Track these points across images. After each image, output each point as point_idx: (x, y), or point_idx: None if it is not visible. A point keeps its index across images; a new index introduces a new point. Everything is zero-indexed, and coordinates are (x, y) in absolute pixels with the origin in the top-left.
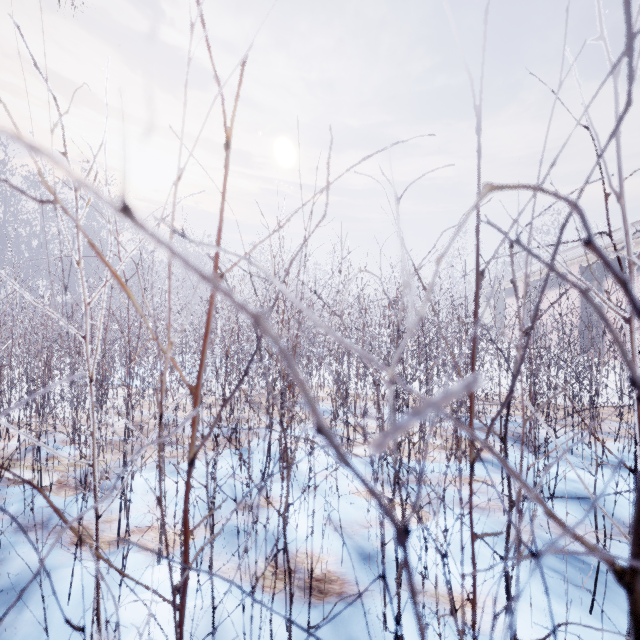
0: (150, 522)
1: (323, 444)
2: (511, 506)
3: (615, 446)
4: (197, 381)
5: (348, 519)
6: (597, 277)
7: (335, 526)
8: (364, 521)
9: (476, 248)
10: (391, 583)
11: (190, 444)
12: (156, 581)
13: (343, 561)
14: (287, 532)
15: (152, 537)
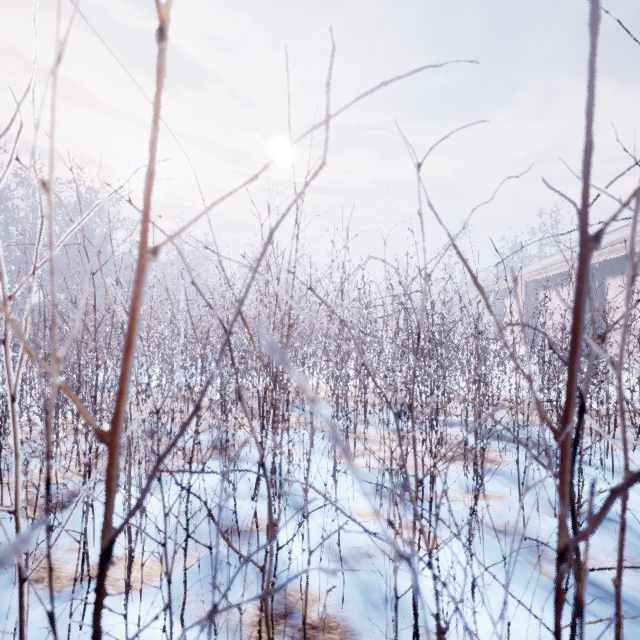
0: (122, 551)
1: (320, 567)
2: (579, 576)
3: (634, 455)
4: (113, 420)
5: (349, 546)
6: (599, 276)
7: (334, 555)
8: (367, 549)
9: (581, 197)
10: (401, 632)
11: (102, 523)
12: (120, 632)
13: (344, 602)
14: (279, 564)
15: (123, 570)
